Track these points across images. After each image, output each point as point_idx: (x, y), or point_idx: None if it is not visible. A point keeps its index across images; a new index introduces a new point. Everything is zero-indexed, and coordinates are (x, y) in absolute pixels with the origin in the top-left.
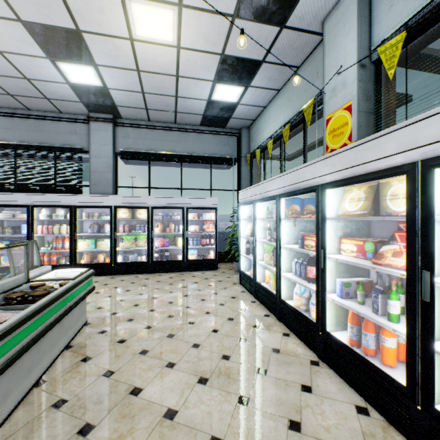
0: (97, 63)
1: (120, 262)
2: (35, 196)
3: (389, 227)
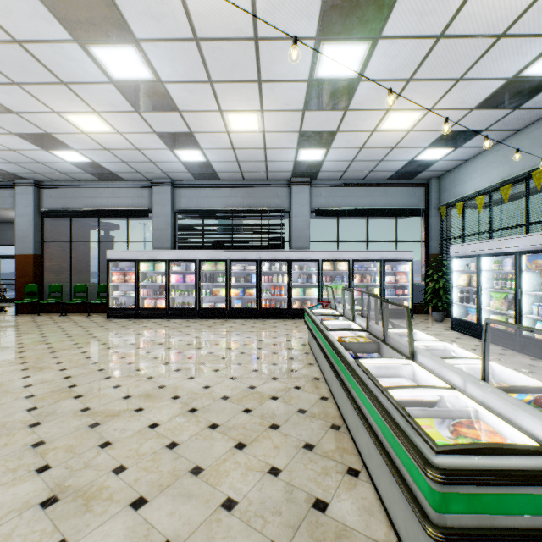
0: (332, 147)
1: None
2: (262, 252)
3: None
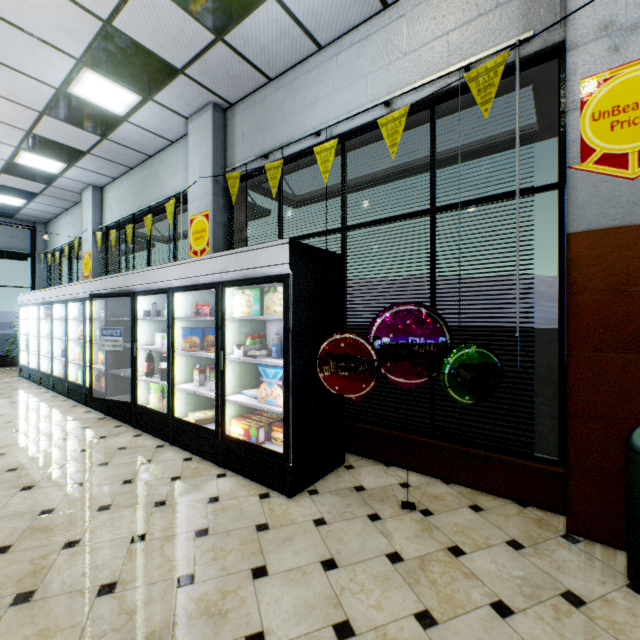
0: None
1: None
2: None
3: None
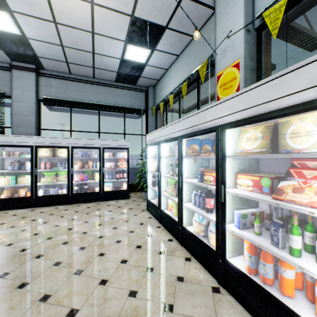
0: (12, 9)
1: (41, 195)
2: None
3: (277, 164)
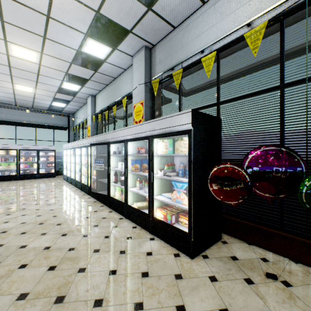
0: None
1: (0, 175)
2: None
3: None
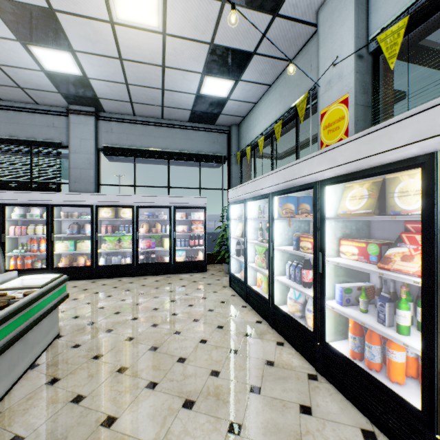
0: (75, 49)
1: (102, 265)
2: (6, 193)
3: (392, 228)
